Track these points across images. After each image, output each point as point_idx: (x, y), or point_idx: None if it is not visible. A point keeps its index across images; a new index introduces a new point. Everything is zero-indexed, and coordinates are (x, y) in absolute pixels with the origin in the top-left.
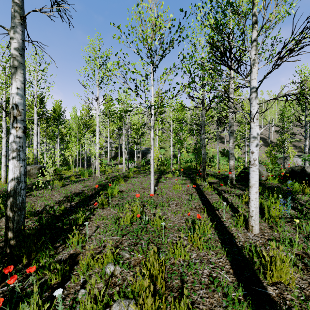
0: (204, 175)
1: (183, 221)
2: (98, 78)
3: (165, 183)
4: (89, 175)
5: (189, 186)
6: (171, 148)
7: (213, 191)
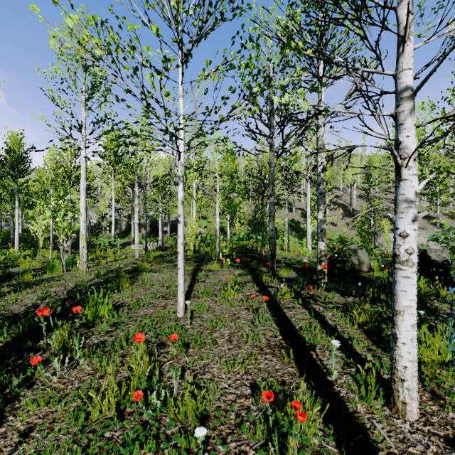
0: (273, 266)
1: (247, 389)
2: (84, 89)
3: (208, 283)
4: (67, 267)
5: (251, 290)
6: (217, 219)
7: (294, 298)
